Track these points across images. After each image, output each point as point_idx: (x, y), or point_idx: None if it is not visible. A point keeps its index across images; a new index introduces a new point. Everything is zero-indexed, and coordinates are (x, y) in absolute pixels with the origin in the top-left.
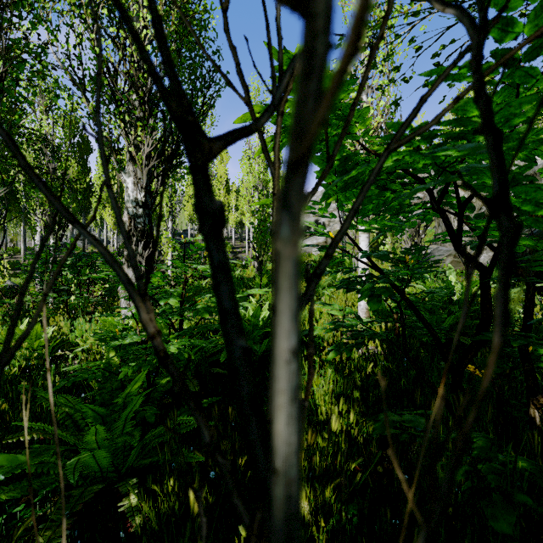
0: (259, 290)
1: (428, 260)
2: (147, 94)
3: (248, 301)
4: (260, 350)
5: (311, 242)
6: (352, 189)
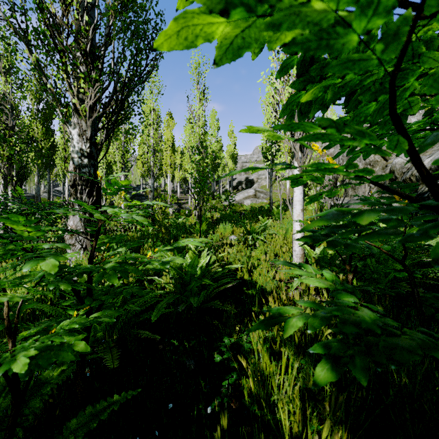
0: (194, 240)
1: None
2: (88, 46)
3: (187, 247)
4: (197, 302)
5: (243, 195)
6: (348, 73)
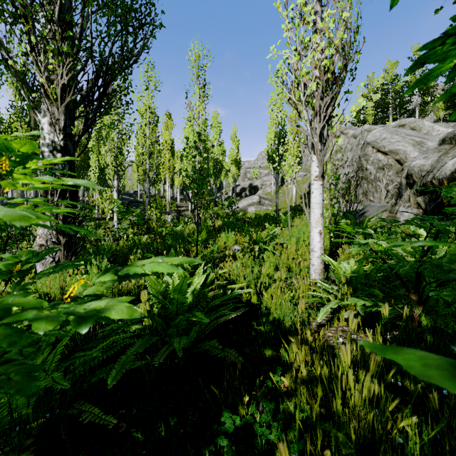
0: (163, 261)
1: (362, 216)
2: (57, 10)
3: None
4: (187, 342)
5: (247, 201)
6: None
